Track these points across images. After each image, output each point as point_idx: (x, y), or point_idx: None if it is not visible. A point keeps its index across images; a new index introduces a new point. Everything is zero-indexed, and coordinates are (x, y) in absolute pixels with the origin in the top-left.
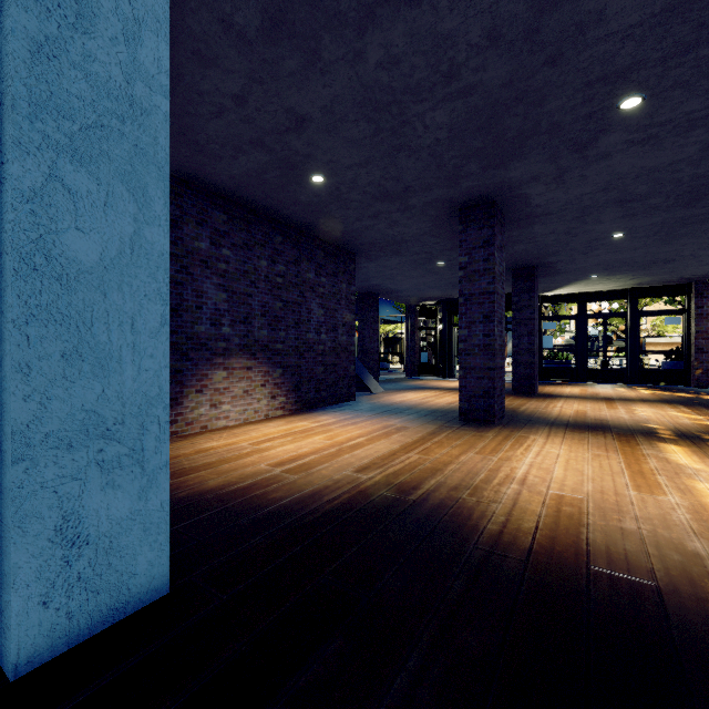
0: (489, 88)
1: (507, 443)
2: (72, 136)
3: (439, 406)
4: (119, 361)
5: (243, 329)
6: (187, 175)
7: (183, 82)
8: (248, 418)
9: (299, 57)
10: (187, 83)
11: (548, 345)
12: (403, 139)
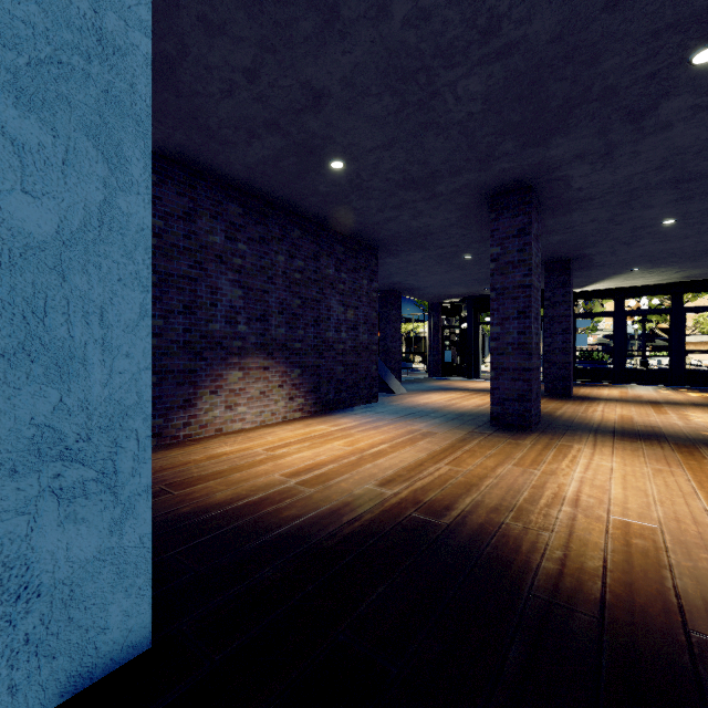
0: (533, 45)
1: (549, 453)
2: (17, 72)
3: (466, 408)
4: (82, 362)
5: (259, 327)
6: (201, 165)
7: (189, 55)
8: (265, 420)
9: (315, 16)
10: (194, 57)
11: (582, 343)
12: (431, 114)
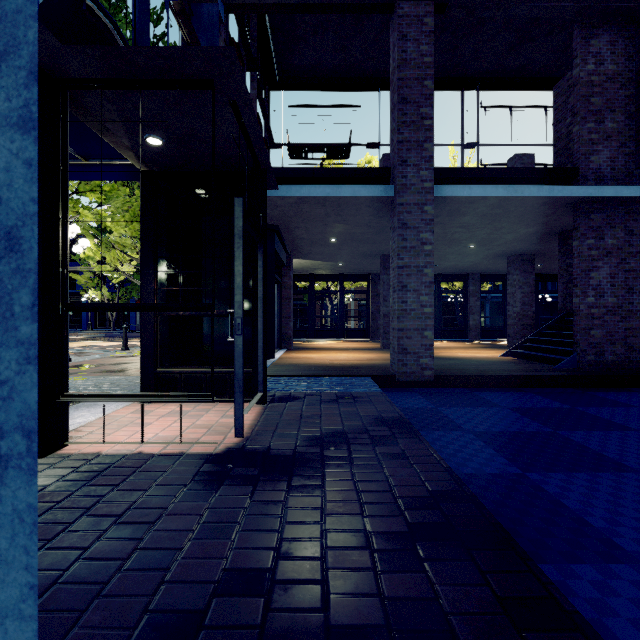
0: None
1: None
2: None
3: None
4: None
5: None
6: None
7: None
8: None
9: None
10: None
11: None
12: None
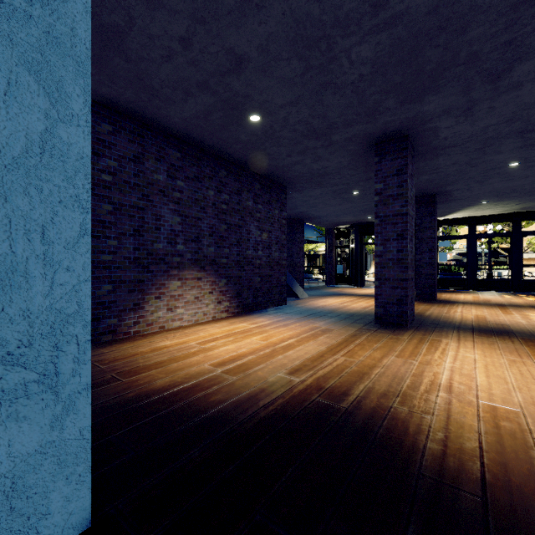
0: (414, 16)
1: (423, 347)
2: None
3: (355, 310)
4: (24, 275)
5: (194, 247)
6: (147, 119)
7: (135, 26)
8: (198, 319)
9: None
10: (139, 27)
11: (443, 259)
12: (330, 76)
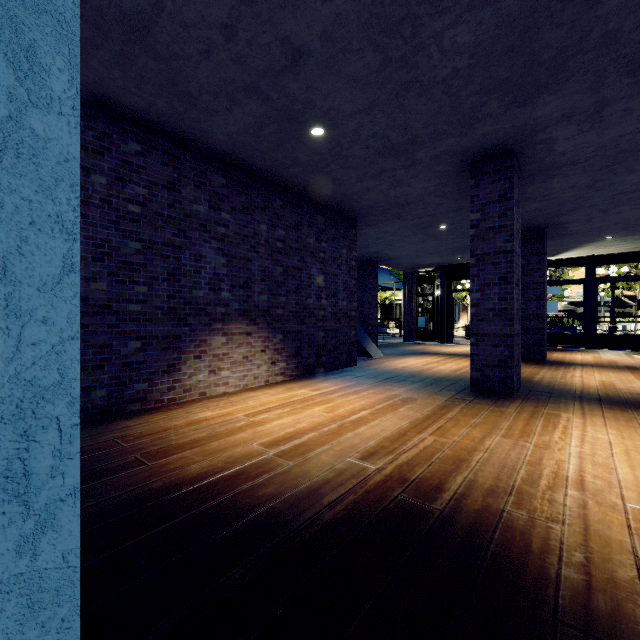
0: None
1: (537, 423)
2: None
3: (443, 373)
4: None
5: (242, 294)
6: (184, 136)
7: (164, 11)
8: (248, 384)
9: None
10: (169, 12)
11: (553, 310)
12: (415, 71)
